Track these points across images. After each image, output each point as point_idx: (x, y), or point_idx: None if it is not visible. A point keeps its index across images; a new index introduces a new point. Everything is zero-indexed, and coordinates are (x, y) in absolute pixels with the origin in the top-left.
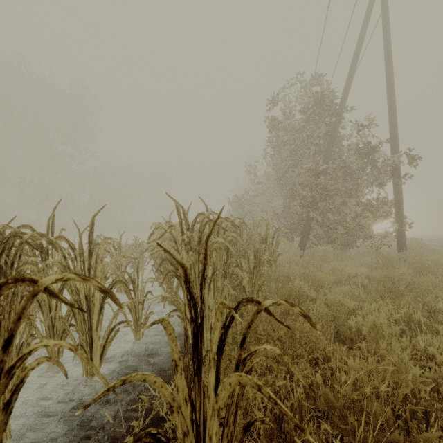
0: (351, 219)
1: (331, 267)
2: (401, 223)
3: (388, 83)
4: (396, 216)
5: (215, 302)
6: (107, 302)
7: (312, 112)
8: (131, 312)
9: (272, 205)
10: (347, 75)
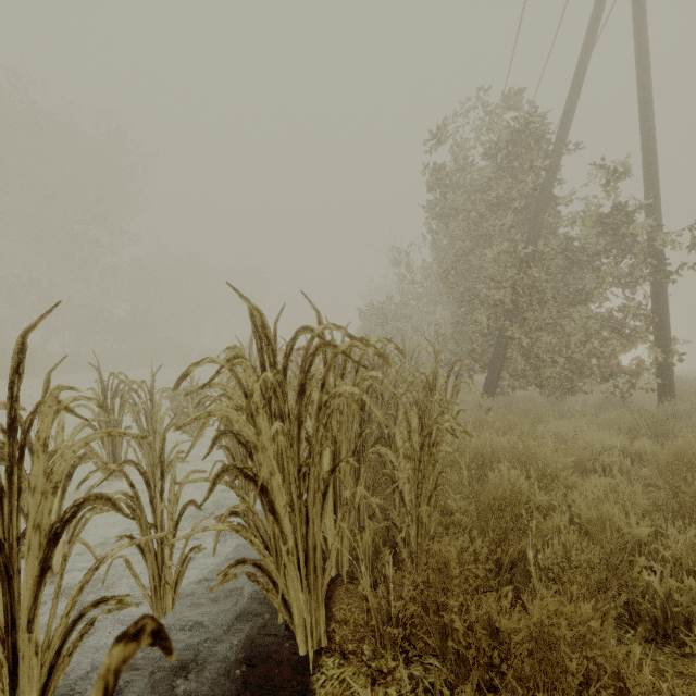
0: (578, 343)
1: (552, 432)
2: (665, 351)
3: (643, 102)
4: (657, 338)
5: (338, 536)
6: (78, 541)
7: (507, 155)
8: (143, 555)
9: (431, 321)
10: (570, 89)
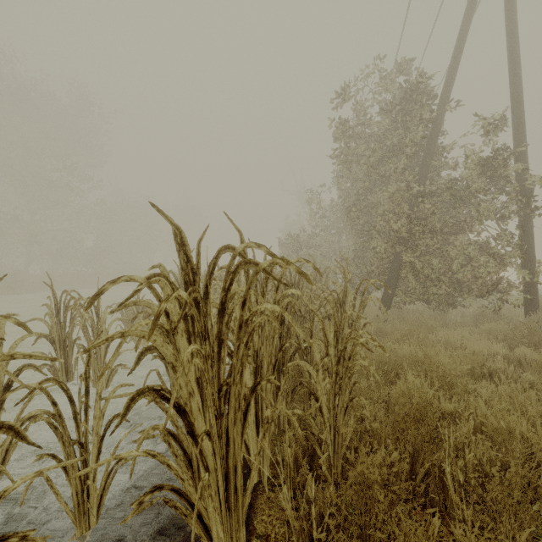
0: (459, 265)
1: (442, 341)
2: (531, 272)
3: (512, 67)
4: (524, 261)
5: (259, 456)
6: None
7: (400, 111)
8: (66, 471)
9: (335, 249)
10: (452, 56)
